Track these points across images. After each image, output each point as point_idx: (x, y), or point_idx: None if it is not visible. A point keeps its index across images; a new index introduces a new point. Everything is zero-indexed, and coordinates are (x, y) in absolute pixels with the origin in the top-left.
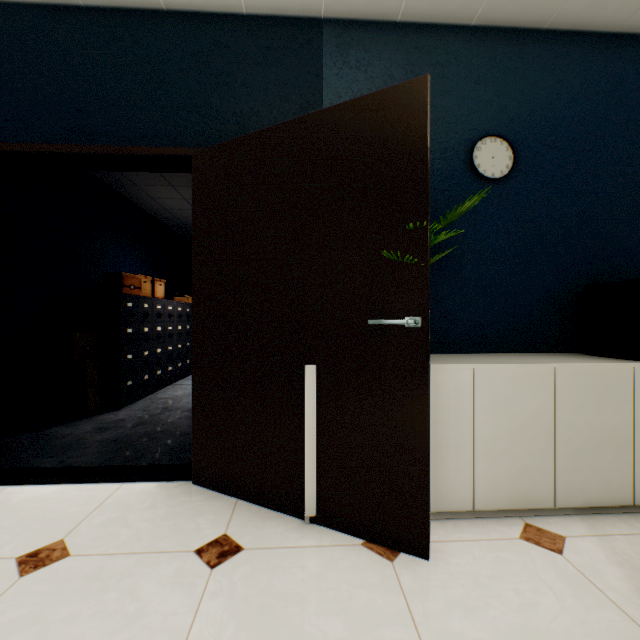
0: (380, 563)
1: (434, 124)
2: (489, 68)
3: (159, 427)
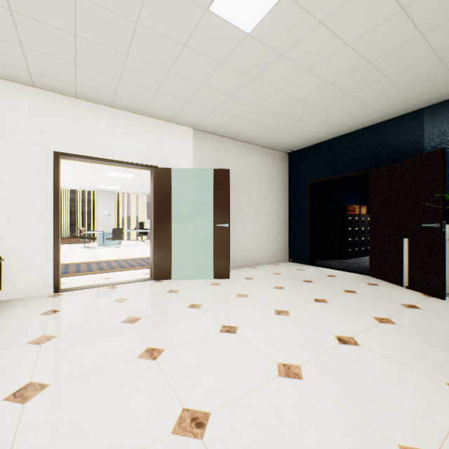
0: (422, 296)
1: None
2: None
3: (360, 265)
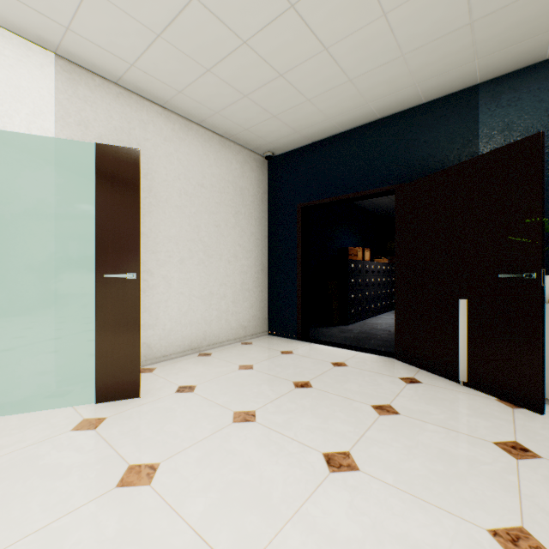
0: (503, 407)
1: None
2: None
3: (371, 335)
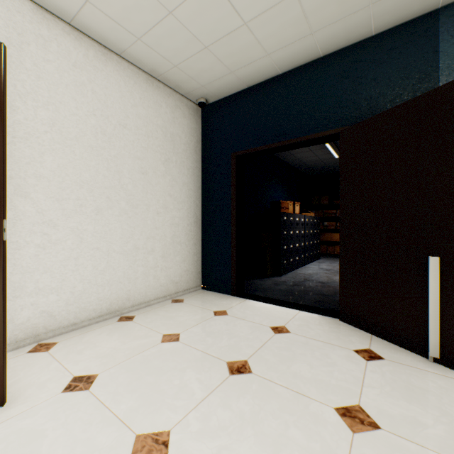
0: None
1: None
2: None
3: (306, 288)
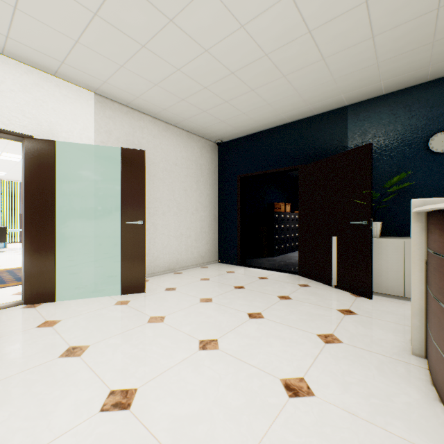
0: (352, 296)
1: (404, 133)
2: (440, 98)
3: (288, 263)
